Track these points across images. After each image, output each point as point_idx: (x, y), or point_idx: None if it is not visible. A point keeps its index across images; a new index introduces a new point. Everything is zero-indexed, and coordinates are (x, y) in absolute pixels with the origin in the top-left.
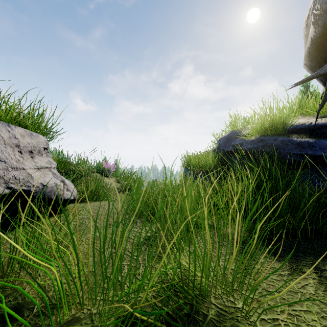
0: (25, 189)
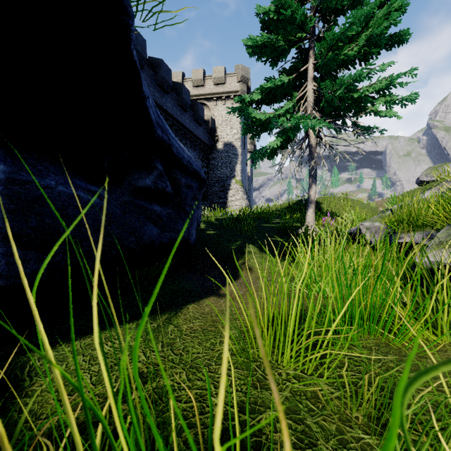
0: None
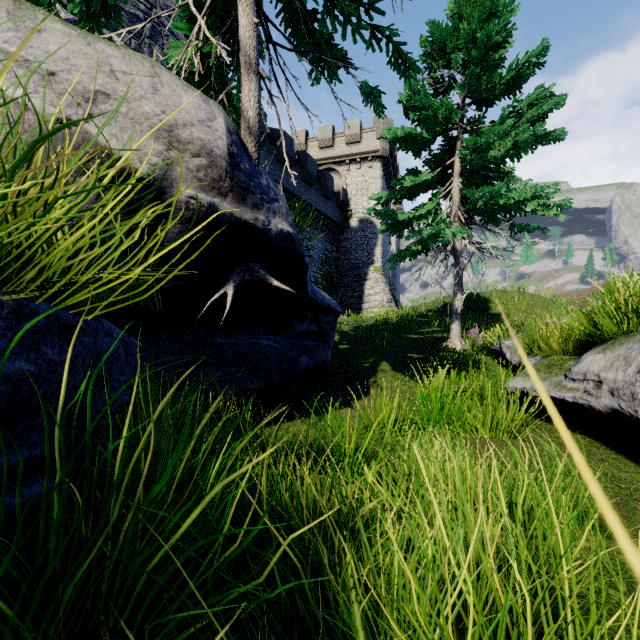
0: (632, 414)
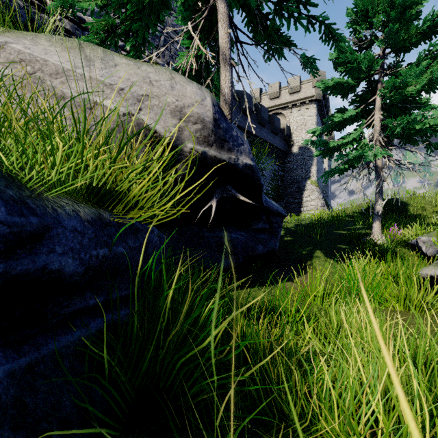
0: None
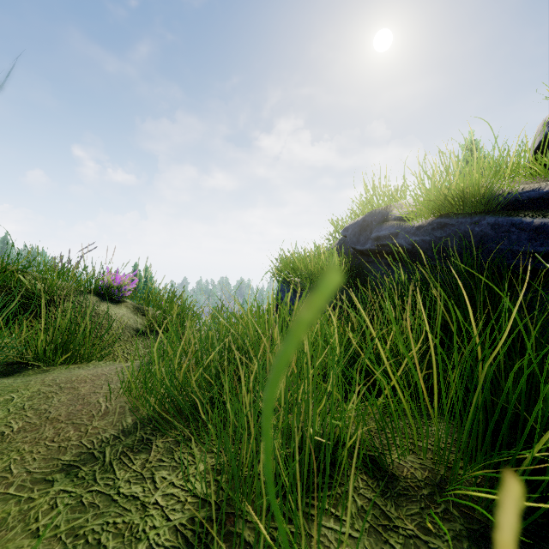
0: None
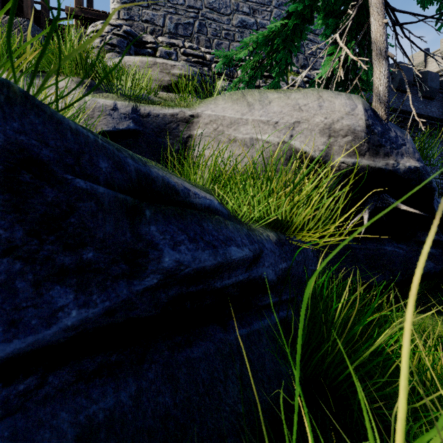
0: None
